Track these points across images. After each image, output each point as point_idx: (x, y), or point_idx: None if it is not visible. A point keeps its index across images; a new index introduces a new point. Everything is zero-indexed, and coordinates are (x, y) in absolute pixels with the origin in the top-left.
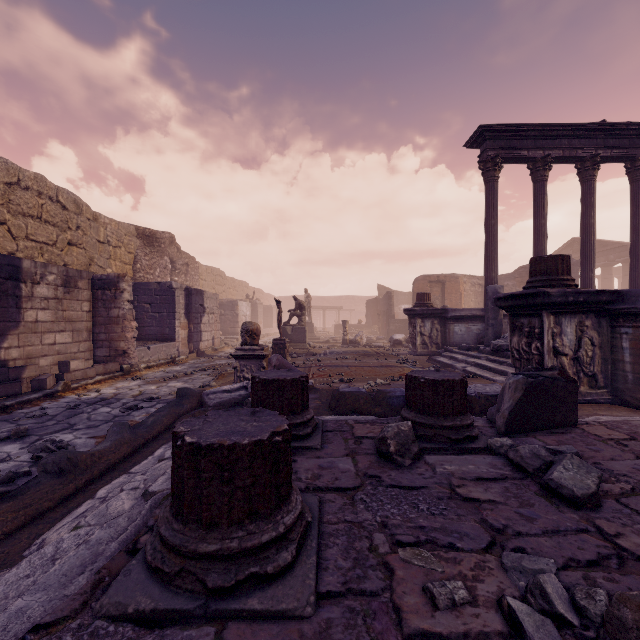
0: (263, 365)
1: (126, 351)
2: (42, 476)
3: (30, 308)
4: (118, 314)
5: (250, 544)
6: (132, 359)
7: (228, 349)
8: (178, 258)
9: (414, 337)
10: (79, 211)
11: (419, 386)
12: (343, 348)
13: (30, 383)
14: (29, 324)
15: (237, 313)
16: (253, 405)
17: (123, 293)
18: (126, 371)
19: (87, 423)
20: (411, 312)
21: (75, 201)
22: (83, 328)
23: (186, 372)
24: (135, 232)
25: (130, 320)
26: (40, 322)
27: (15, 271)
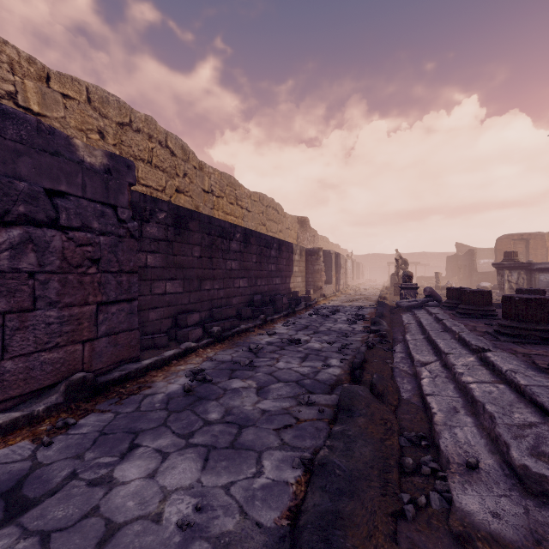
0: (417, 292)
1: (321, 287)
2: (378, 316)
3: (294, 265)
4: (318, 268)
5: (489, 309)
6: (323, 292)
7: (350, 291)
8: (309, 232)
9: (502, 284)
10: (282, 213)
11: (522, 292)
12: (438, 292)
13: (305, 298)
14: (294, 273)
15: (346, 268)
16: (449, 298)
17: (321, 257)
18: (326, 297)
19: (351, 311)
20: (499, 265)
21: (281, 208)
22: (303, 275)
23: (353, 299)
24: (297, 220)
25: (323, 271)
26: (296, 272)
27: (292, 249)
